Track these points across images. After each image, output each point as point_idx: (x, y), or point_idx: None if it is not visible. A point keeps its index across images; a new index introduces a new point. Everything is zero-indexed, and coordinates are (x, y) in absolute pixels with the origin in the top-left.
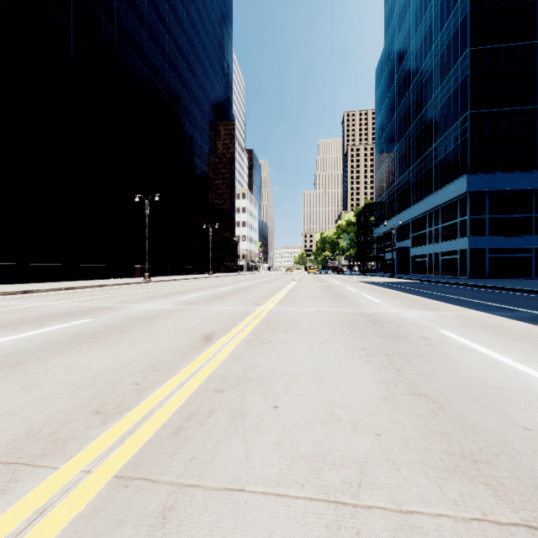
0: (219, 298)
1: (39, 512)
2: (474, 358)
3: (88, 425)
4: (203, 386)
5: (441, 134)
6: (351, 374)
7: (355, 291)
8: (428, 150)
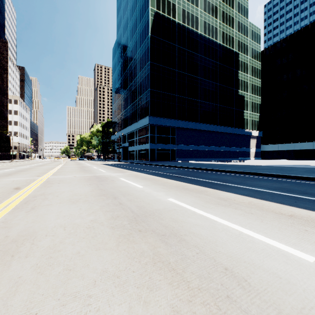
0: (8, 175)
1: None
2: (122, 182)
3: None
4: (27, 197)
5: (140, 95)
6: (83, 189)
7: (96, 168)
8: (135, 101)
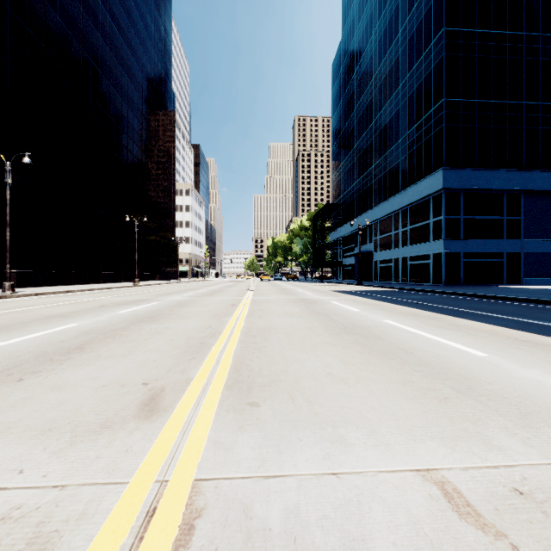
0: (57, 359)
1: None
2: None
3: None
4: None
5: (410, 127)
6: None
7: (359, 312)
8: (393, 146)
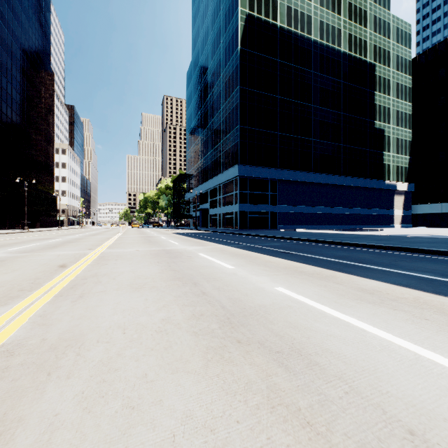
0: (54, 247)
1: (31, 303)
2: (203, 260)
3: (23, 293)
4: (75, 279)
5: (226, 135)
6: (149, 269)
7: (165, 239)
8: (218, 144)
